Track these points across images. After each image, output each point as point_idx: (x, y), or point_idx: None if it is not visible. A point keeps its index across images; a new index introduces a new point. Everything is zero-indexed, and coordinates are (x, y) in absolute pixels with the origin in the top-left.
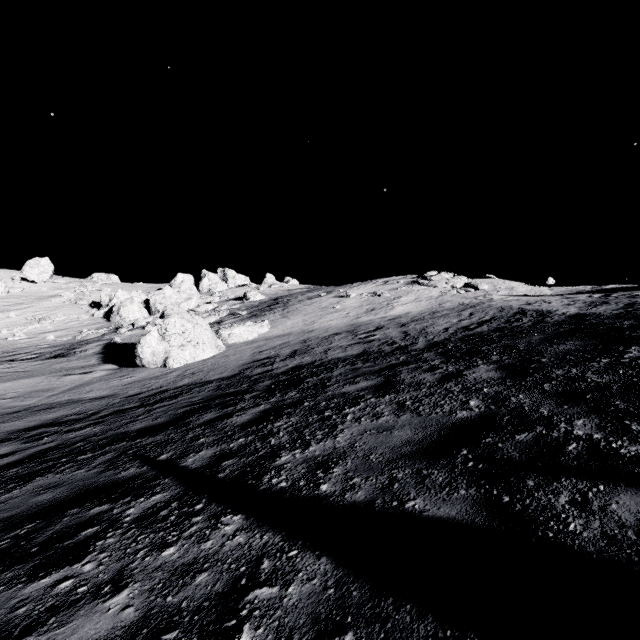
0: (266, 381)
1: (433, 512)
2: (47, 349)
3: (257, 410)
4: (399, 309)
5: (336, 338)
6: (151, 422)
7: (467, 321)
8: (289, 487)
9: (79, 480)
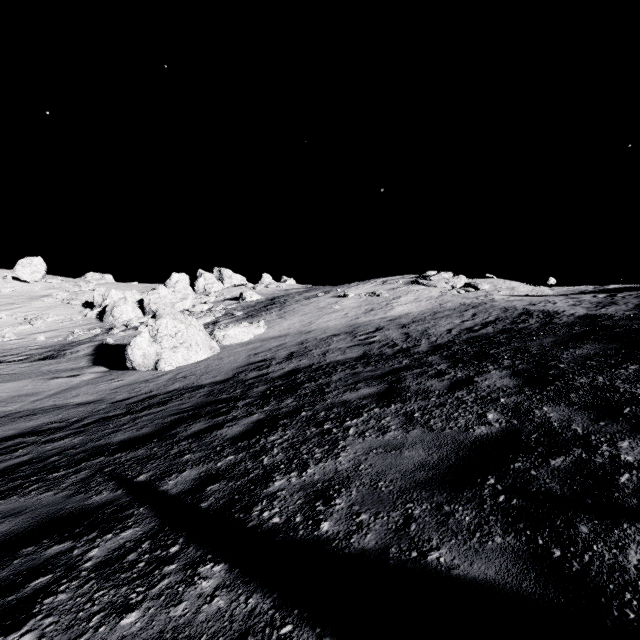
0: (261, 386)
1: (465, 570)
2: (37, 350)
3: (250, 420)
4: (399, 309)
5: (334, 340)
6: (135, 433)
7: (470, 322)
8: (283, 524)
9: (44, 506)
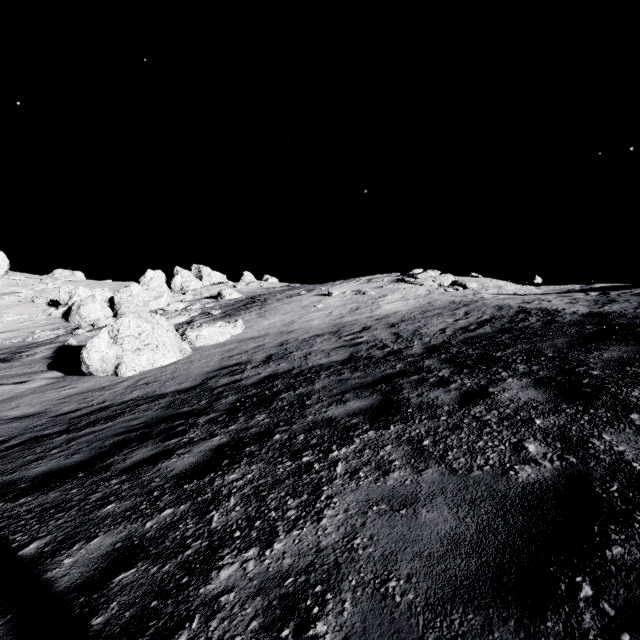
0: (231, 396)
1: None
2: None
3: (208, 446)
4: (386, 308)
5: (318, 340)
6: (61, 461)
7: (464, 321)
8: None
9: None
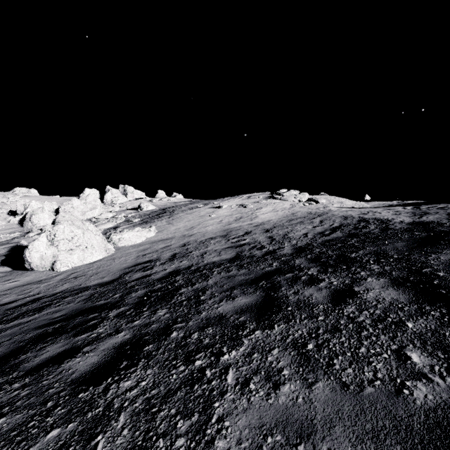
0: (140, 290)
1: None
2: None
3: (112, 343)
4: (262, 217)
5: (211, 242)
6: None
7: (320, 227)
8: None
9: None
